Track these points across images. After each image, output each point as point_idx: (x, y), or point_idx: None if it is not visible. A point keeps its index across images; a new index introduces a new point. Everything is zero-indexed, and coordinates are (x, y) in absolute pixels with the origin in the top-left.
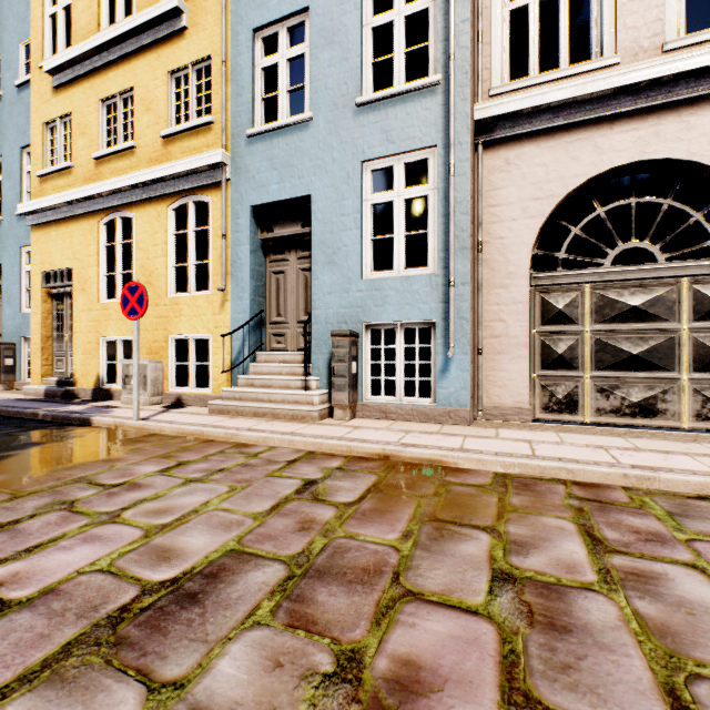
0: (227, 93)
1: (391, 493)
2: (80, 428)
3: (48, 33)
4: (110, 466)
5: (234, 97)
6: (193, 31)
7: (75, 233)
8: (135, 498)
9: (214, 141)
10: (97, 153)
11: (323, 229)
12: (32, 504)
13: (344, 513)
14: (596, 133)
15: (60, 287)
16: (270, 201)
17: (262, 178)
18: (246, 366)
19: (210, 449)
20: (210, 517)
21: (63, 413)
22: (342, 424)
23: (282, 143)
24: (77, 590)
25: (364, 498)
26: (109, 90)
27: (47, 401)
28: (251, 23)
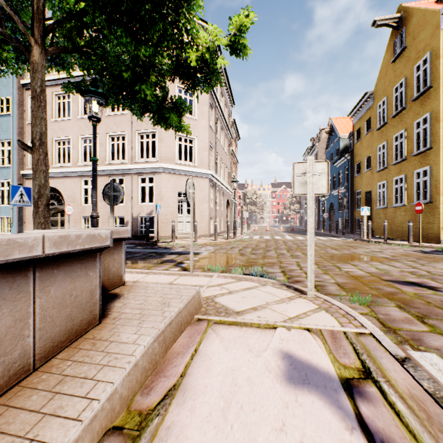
0: None
1: None
2: None
3: None
4: None
5: None
6: None
7: None
8: None
9: None
10: None
11: None
12: None
13: None
14: None
15: None
16: None
17: None
18: None
19: None
20: None
21: None
22: None
23: None
24: None
25: None
26: None
27: None
28: None
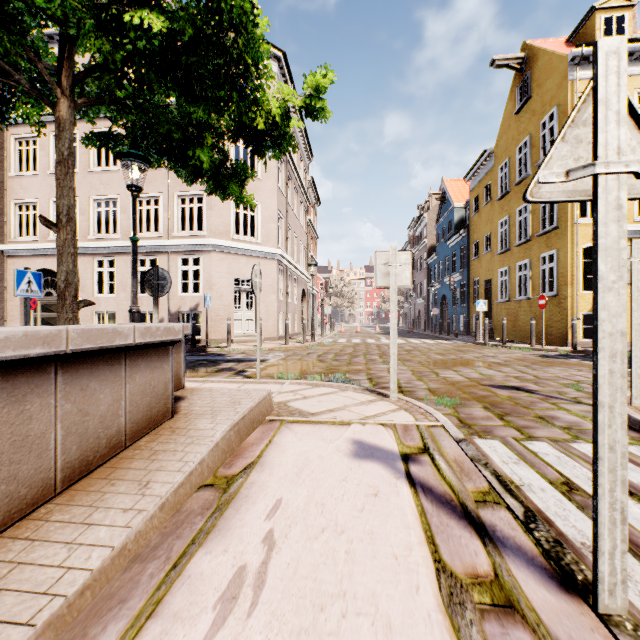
0: None
1: None
2: None
3: None
4: None
5: None
6: None
7: None
8: None
9: None
10: None
11: None
12: None
13: None
14: (35, 259)
15: None
16: None
17: None
18: None
19: None
20: None
21: None
22: None
23: None
24: None
25: None
26: None
27: None
28: None
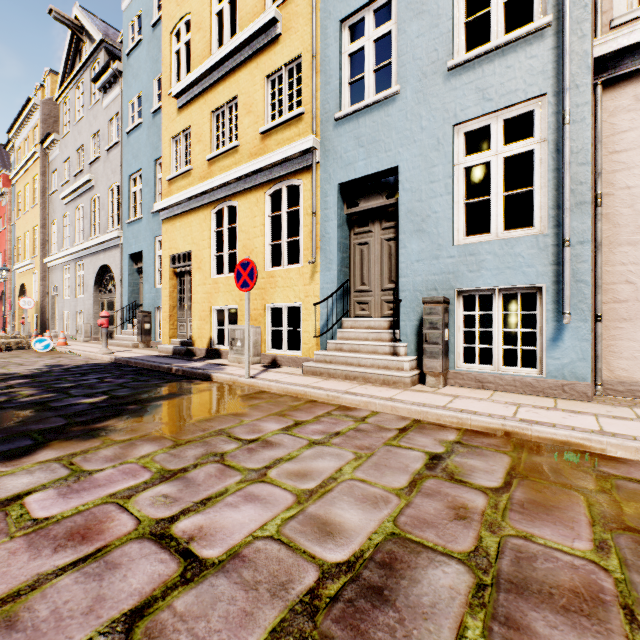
0: (317, 84)
1: (539, 481)
2: (204, 383)
3: (174, 66)
4: (239, 420)
5: (323, 86)
6: (286, 36)
7: (193, 223)
8: (273, 457)
9: (305, 129)
10: (209, 155)
11: (410, 198)
12: (191, 453)
13: (497, 501)
14: None
15: (182, 267)
16: (356, 177)
17: (349, 156)
18: (334, 332)
19: (317, 410)
20: (350, 487)
21: (190, 369)
22: (436, 391)
23: (368, 121)
24: (258, 559)
25: (510, 484)
26: (218, 102)
27: (175, 357)
28: (338, 15)
